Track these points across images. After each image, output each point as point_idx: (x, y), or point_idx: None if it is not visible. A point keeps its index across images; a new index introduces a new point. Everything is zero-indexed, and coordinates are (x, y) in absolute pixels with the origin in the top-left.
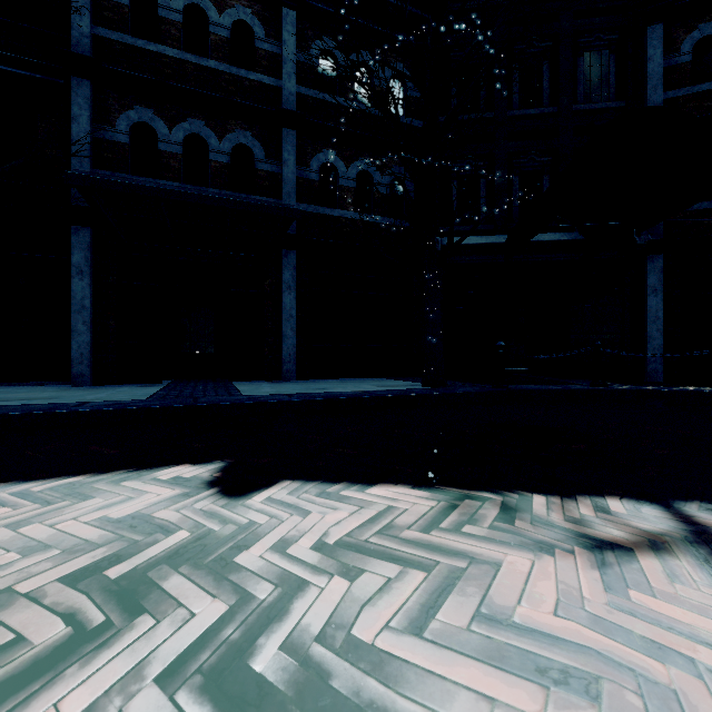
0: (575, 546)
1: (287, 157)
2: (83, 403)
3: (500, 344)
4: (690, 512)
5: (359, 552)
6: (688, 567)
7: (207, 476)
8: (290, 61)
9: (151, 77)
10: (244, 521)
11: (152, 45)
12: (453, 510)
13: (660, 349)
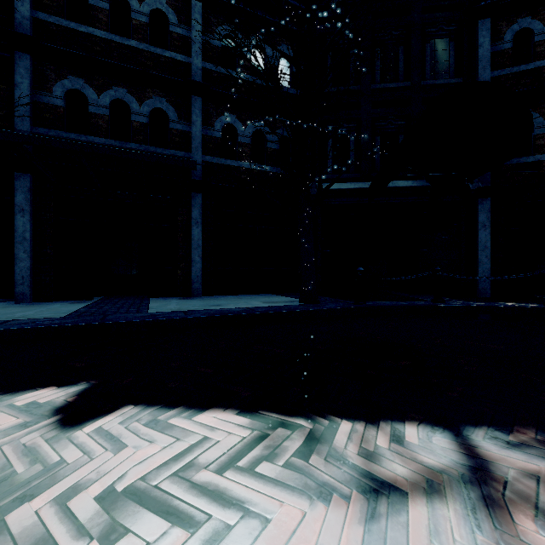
0: (355, 490)
1: (195, 119)
2: (6, 321)
3: (359, 269)
4: (475, 440)
5: (141, 502)
6: (453, 519)
7: (61, 401)
8: (198, 42)
9: (83, 53)
10: (55, 459)
11: (83, 27)
12: (261, 441)
13: (488, 272)
